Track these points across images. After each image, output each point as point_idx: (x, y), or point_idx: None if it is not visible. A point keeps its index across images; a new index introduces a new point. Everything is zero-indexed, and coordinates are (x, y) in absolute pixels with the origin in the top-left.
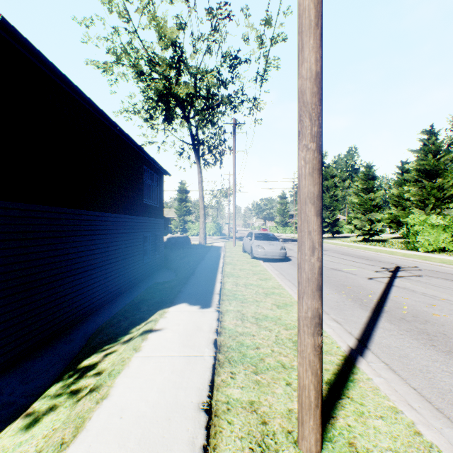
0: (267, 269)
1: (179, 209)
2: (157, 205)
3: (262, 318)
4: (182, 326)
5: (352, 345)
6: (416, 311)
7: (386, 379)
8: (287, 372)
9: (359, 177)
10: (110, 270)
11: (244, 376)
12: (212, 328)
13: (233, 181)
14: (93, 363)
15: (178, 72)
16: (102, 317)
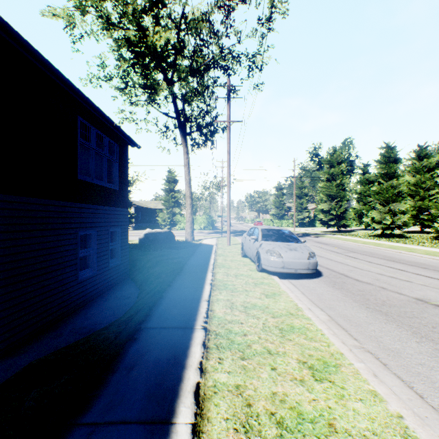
0: (301, 307)
1: (167, 200)
2: (115, 187)
3: None
4: None
5: None
6: None
7: None
8: None
9: (378, 160)
10: None
11: None
12: None
13: (228, 161)
14: None
15: (155, 17)
16: None
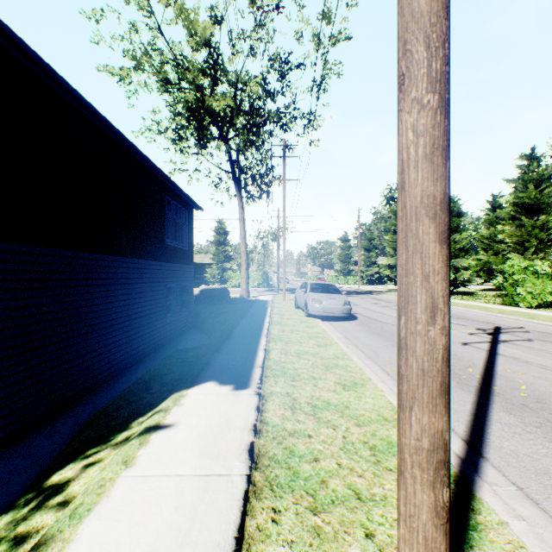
0: (327, 330)
1: (216, 254)
2: (185, 248)
3: (323, 406)
4: (205, 420)
5: (459, 452)
6: (540, 394)
7: (526, 519)
8: (364, 509)
9: None
10: (117, 332)
11: (295, 519)
12: (248, 422)
13: (283, 218)
14: (63, 481)
15: (213, 80)
16: (103, 397)
